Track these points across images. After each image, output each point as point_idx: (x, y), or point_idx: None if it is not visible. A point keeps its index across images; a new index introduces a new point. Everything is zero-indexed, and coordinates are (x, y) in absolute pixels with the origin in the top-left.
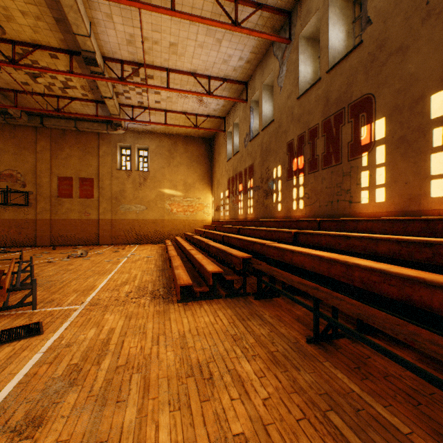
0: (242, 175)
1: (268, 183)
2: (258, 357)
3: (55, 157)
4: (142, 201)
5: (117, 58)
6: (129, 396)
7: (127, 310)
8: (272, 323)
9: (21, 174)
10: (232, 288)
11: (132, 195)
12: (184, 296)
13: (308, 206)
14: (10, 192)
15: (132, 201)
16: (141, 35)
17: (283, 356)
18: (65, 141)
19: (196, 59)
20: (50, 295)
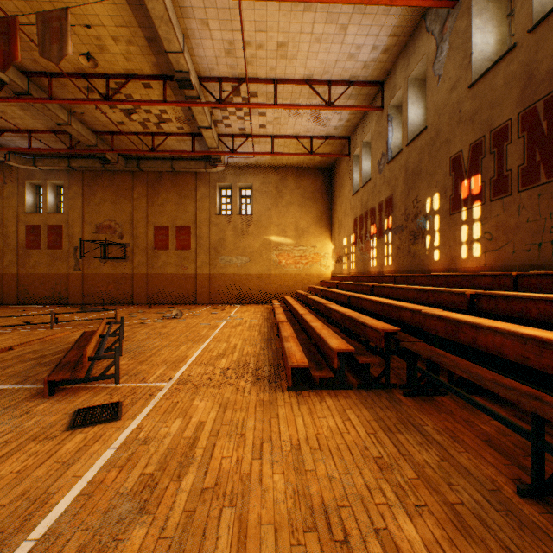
0: (375, 212)
1: (416, 221)
2: (427, 511)
3: (151, 204)
4: (245, 252)
5: (214, 76)
6: (216, 552)
7: (221, 395)
8: (441, 443)
9: (118, 225)
10: (368, 376)
11: (233, 245)
12: (297, 382)
13: (490, 252)
14: (108, 245)
15: (233, 252)
16: (242, 39)
17: (475, 517)
18: (161, 185)
19: (312, 59)
20: (137, 366)
